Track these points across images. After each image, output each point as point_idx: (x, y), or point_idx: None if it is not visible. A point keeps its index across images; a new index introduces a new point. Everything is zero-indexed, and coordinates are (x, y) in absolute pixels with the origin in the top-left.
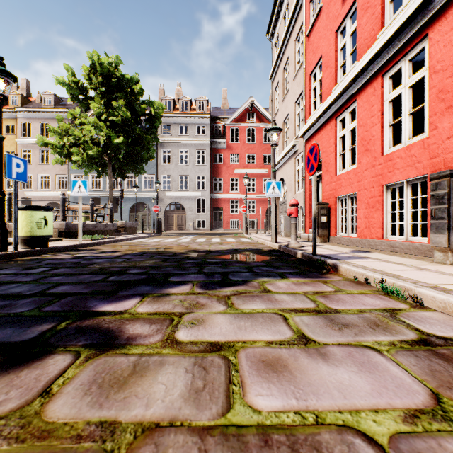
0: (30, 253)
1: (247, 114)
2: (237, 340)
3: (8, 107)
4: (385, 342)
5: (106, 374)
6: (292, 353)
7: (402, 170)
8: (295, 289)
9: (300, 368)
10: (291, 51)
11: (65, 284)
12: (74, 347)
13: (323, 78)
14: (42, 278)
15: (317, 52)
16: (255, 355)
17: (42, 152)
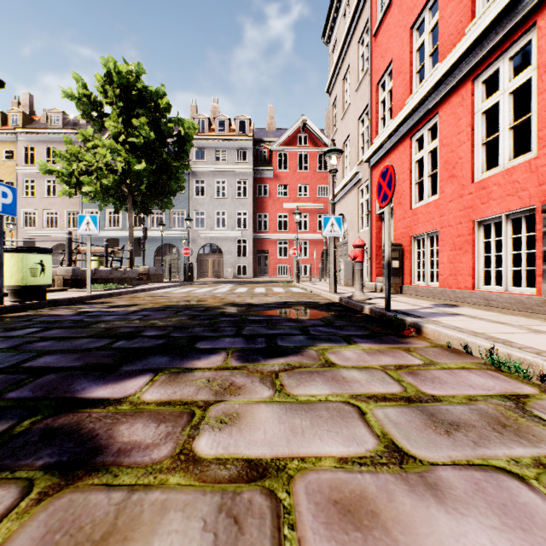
0: (21, 308)
1: (298, 136)
2: (291, 456)
3: (7, 127)
4: (526, 459)
5: (63, 535)
6: (382, 484)
7: (500, 201)
8: (369, 362)
9: (400, 519)
10: (354, 56)
11: (52, 353)
12: (28, 470)
13: (394, 88)
14: (23, 344)
15: (386, 55)
16: (321, 489)
17: (48, 182)
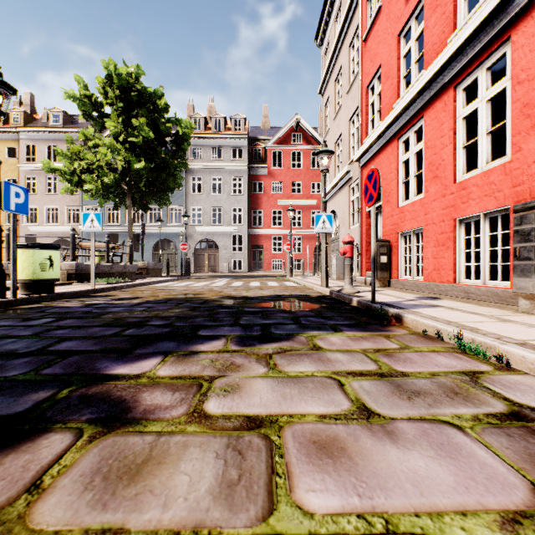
0: (32, 300)
1: (292, 134)
2: (281, 414)
3: (9, 126)
4: (467, 415)
5: (114, 461)
6: (351, 431)
7: (478, 201)
8: (352, 346)
9: (362, 452)
10: (345, 59)
11: (71, 339)
12: (76, 422)
13: (382, 91)
14: (43, 331)
15: (375, 60)
16: (304, 434)
17: (49, 180)
